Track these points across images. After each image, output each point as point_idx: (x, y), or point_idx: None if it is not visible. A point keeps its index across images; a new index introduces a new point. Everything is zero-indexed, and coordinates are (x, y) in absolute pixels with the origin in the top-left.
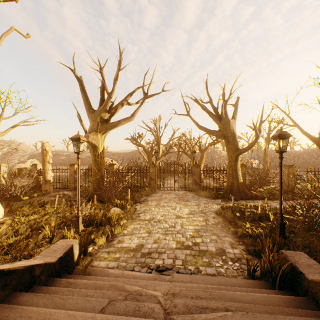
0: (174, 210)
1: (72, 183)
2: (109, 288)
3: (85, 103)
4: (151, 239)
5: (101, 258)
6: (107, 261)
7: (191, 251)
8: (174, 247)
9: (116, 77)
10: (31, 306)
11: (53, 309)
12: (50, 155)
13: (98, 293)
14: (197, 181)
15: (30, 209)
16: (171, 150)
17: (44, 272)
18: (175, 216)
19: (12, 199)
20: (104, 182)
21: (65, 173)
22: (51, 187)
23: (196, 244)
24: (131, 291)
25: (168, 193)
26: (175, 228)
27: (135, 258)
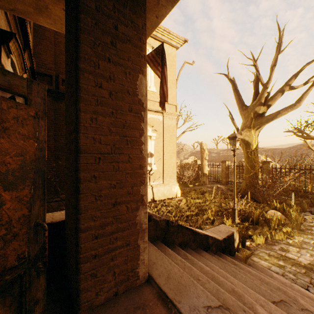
0: None
1: (223, 178)
2: (276, 289)
3: (237, 102)
4: None
5: (261, 257)
6: (268, 263)
7: None
8: None
9: (274, 63)
10: (211, 263)
11: (228, 274)
12: (206, 153)
13: (264, 286)
14: None
15: (195, 194)
16: None
17: (213, 244)
18: None
19: (183, 185)
20: (257, 180)
21: (216, 169)
22: (207, 180)
23: None
24: (308, 309)
25: None
26: None
27: (309, 277)
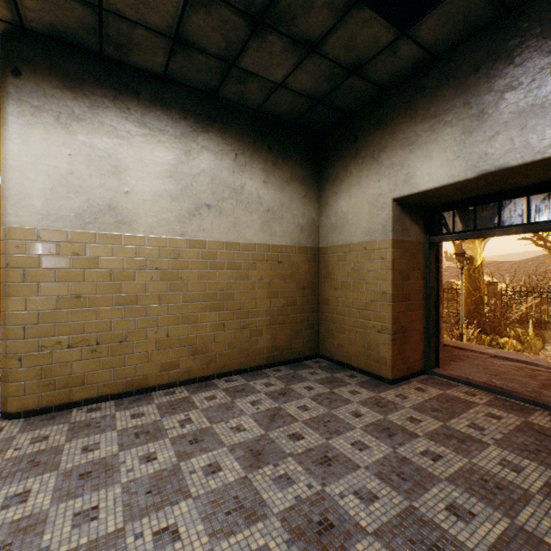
0: None
1: None
2: None
3: None
4: None
5: None
6: None
7: None
8: None
9: None
10: None
11: None
12: None
13: None
14: None
15: None
16: None
17: None
18: None
19: None
20: (482, 306)
21: None
22: None
23: None
24: None
25: None
26: None
27: None
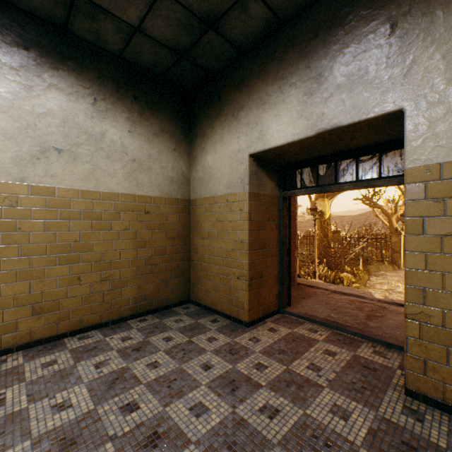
0: None
1: None
2: None
3: (312, 171)
4: None
5: None
6: None
7: None
8: None
9: None
10: None
11: None
12: None
13: None
14: None
15: None
16: None
17: None
18: None
19: None
20: (330, 249)
21: None
22: None
23: None
24: None
25: None
26: None
27: None
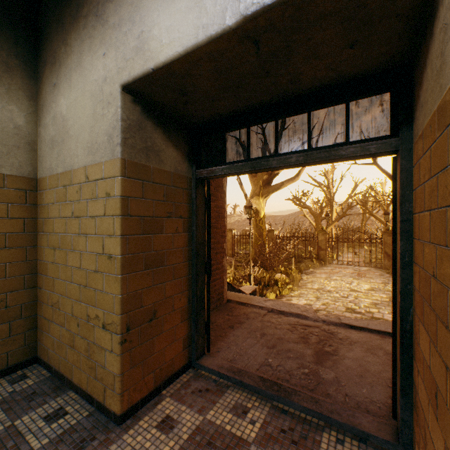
0: (348, 285)
1: (230, 250)
2: None
3: None
4: (319, 302)
5: None
6: None
7: (362, 316)
8: (343, 311)
9: (279, 137)
10: None
11: None
12: None
13: None
14: (390, 254)
15: None
16: (353, 210)
17: None
18: (349, 289)
19: None
20: (265, 248)
21: None
22: None
23: (369, 312)
24: None
25: (343, 268)
26: (347, 298)
27: None
